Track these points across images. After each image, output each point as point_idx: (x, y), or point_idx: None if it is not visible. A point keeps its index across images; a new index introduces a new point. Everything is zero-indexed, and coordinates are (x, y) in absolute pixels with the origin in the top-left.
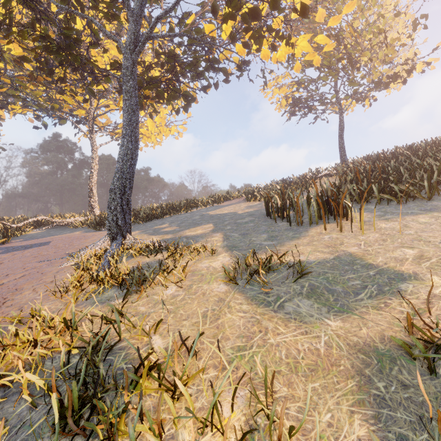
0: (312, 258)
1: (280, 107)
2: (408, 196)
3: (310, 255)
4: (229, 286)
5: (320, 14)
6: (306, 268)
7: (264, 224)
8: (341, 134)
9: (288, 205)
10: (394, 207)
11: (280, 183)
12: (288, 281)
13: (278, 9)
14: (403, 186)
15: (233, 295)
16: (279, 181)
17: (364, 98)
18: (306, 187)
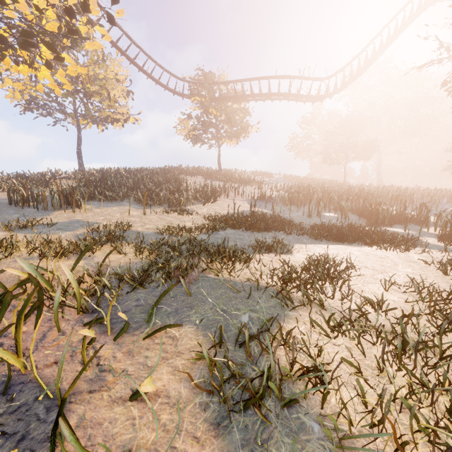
0: (58, 222)
1: (12, 96)
2: (115, 199)
3: (56, 221)
4: (7, 232)
5: (61, 71)
6: (56, 223)
7: (11, 209)
8: (79, 146)
9: (30, 198)
10: (106, 204)
11: (14, 177)
12: (46, 228)
13: (26, 50)
14: (111, 193)
15: (14, 234)
16: (12, 174)
17: (99, 124)
18: (47, 185)
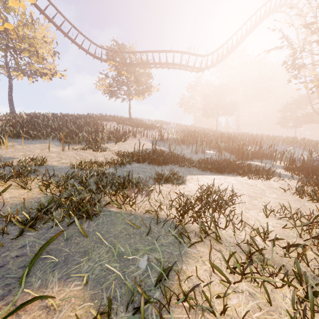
0: None
1: None
2: (39, 137)
3: None
4: None
5: None
6: None
7: None
8: (10, 93)
9: None
10: (30, 141)
11: None
12: None
13: None
14: (36, 132)
15: None
16: None
17: (29, 76)
18: None
